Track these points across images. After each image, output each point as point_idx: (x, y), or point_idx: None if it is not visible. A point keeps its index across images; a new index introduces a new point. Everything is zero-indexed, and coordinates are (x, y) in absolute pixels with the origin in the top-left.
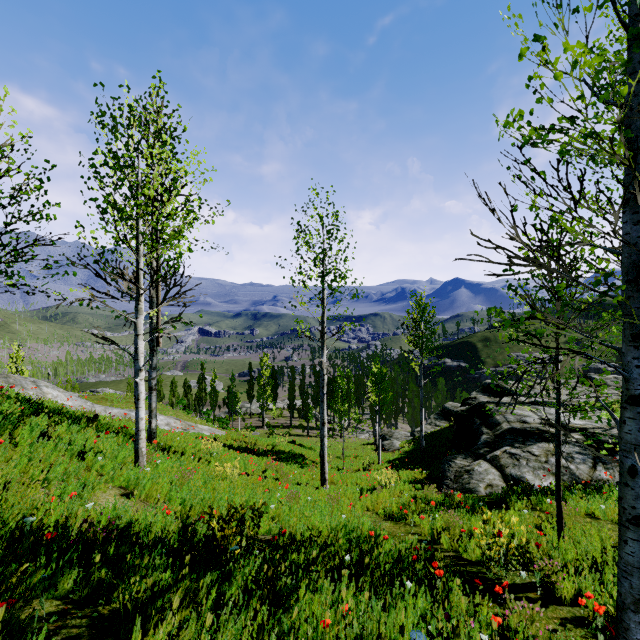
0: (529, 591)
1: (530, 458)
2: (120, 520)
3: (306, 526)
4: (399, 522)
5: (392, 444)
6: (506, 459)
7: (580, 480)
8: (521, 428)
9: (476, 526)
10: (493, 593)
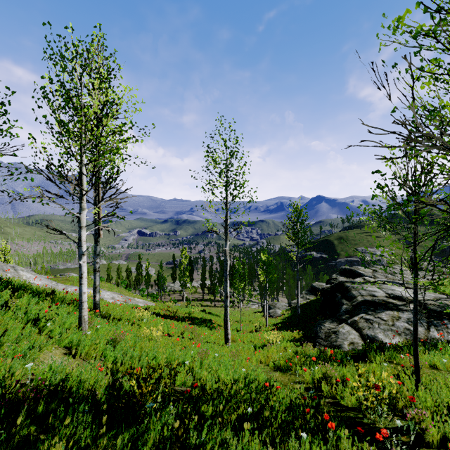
0: (400, 435)
1: (381, 322)
2: (55, 378)
3: (214, 378)
4: (285, 372)
5: (275, 312)
6: (363, 323)
7: (419, 339)
8: (371, 300)
9: (348, 377)
10: (371, 437)
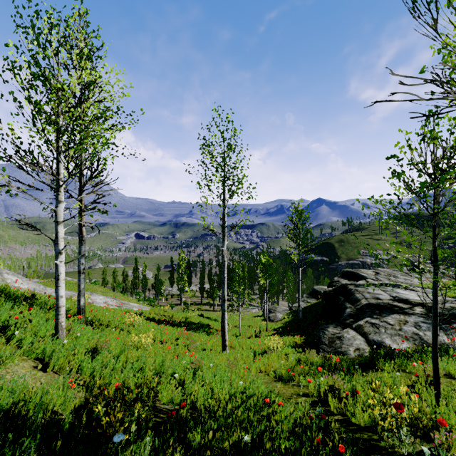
0: None
1: (387, 327)
2: (6, 401)
3: (207, 393)
4: (288, 383)
5: (276, 316)
6: (368, 328)
7: (428, 344)
8: (376, 303)
9: (358, 389)
10: None
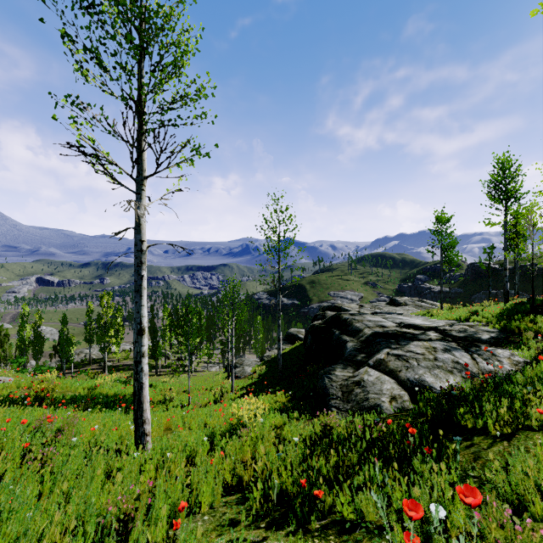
0: None
1: (418, 357)
2: None
3: None
4: (305, 525)
5: (244, 371)
6: (395, 362)
7: (476, 375)
8: (384, 331)
9: None
10: None
